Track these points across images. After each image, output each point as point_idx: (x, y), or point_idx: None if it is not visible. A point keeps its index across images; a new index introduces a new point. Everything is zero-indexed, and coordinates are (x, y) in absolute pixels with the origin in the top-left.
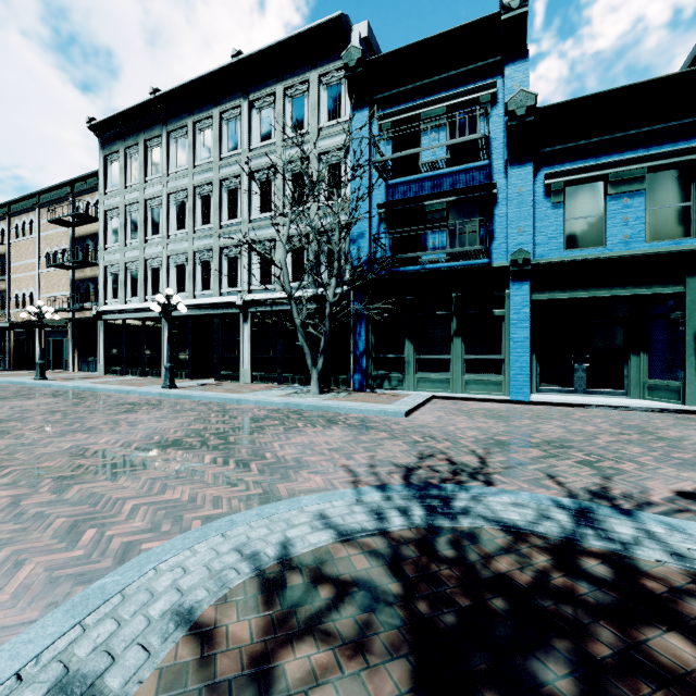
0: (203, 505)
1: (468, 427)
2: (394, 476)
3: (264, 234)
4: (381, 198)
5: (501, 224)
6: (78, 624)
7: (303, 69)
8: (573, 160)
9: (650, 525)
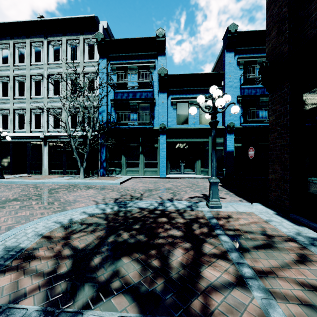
0: (37, 215)
1: (141, 186)
2: (111, 201)
3: (56, 105)
4: (112, 97)
5: (157, 113)
6: (3, 241)
7: (76, 33)
8: (179, 94)
9: (175, 203)
